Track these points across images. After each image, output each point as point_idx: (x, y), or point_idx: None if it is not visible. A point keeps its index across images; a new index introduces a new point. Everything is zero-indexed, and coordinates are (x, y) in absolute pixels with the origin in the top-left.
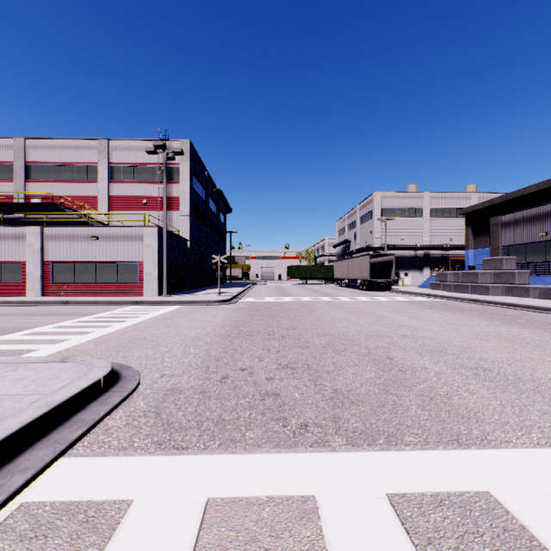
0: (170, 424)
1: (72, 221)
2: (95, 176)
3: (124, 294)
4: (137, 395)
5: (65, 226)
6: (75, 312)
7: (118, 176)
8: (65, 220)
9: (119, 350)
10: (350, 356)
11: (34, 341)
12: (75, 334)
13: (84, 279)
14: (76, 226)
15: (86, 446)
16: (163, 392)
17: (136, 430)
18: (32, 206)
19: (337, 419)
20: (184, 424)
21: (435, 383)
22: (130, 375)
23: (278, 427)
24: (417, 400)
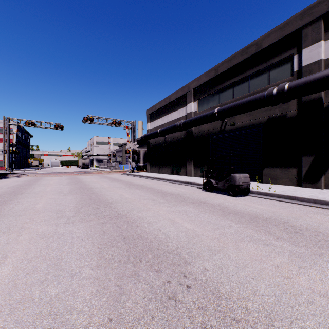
0: None
1: None
2: None
3: None
4: None
5: None
6: None
7: None
8: None
9: None
10: None
11: None
12: None
13: None
14: None
15: None
16: None
17: None
18: None
19: None
20: None
21: None
22: None
23: None
24: None
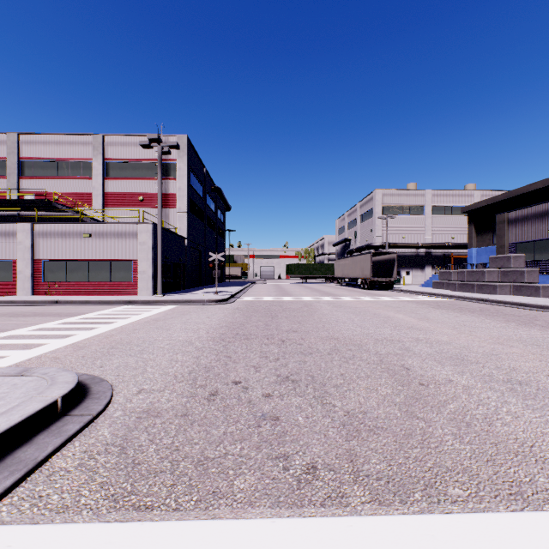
0: (135, 464)
1: (67, 219)
2: (90, 173)
3: (118, 294)
4: (103, 419)
5: (56, 223)
6: (62, 312)
7: (113, 173)
8: (60, 218)
9: (97, 358)
10: (360, 365)
11: (5, 346)
12: (54, 338)
13: (77, 278)
14: (68, 223)
15: (14, 504)
16: (136, 414)
17: (89, 476)
18: (24, 202)
19: (354, 458)
20: (154, 465)
21: (467, 402)
22: (100, 392)
23: (277, 470)
24: (451, 427)
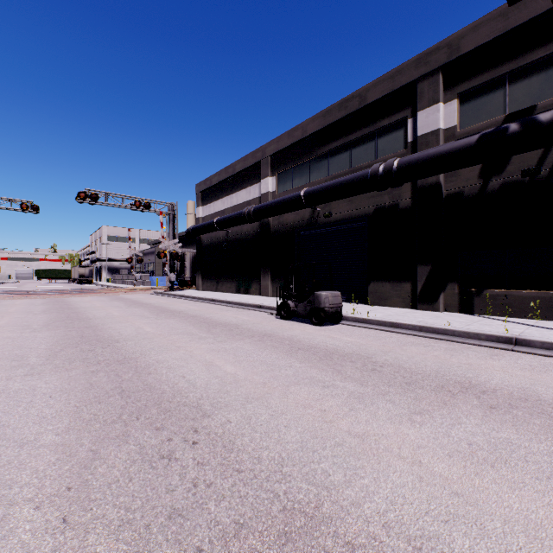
0: None
1: None
2: None
3: None
4: None
5: None
6: None
7: None
8: None
9: None
10: None
11: None
12: None
13: None
14: None
15: None
16: None
17: None
18: None
19: None
20: None
21: None
22: None
23: None
24: None
